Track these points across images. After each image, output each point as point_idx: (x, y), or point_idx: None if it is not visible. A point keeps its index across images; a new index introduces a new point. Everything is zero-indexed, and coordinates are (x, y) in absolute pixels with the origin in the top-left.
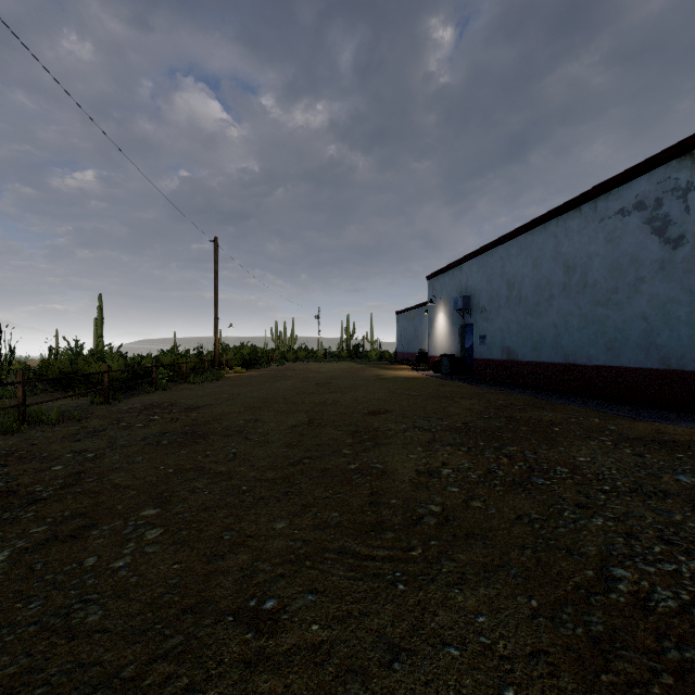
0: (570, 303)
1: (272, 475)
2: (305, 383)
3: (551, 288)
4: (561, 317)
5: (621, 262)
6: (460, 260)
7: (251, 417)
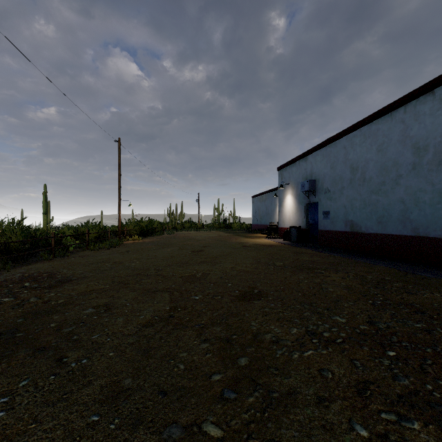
0: (421, 181)
1: None
2: (182, 251)
3: (398, 168)
4: (410, 194)
5: None
6: (306, 152)
7: (106, 301)
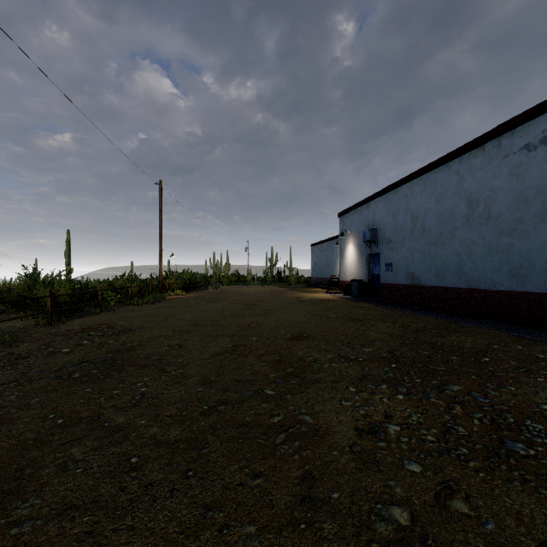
0: (473, 233)
1: (176, 433)
2: (234, 305)
3: (454, 220)
4: (464, 246)
5: (527, 194)
6: (368, 198)
7: (176, 342)
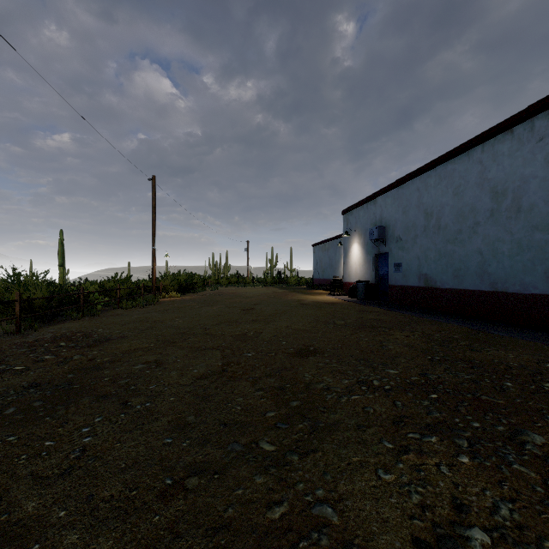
0: (499, 229)
1: (106, 546)
2: (230, 309)
3: (475, 215)
4: (488, 244)
5: None
6: (375, 194)
7: (155, 358)
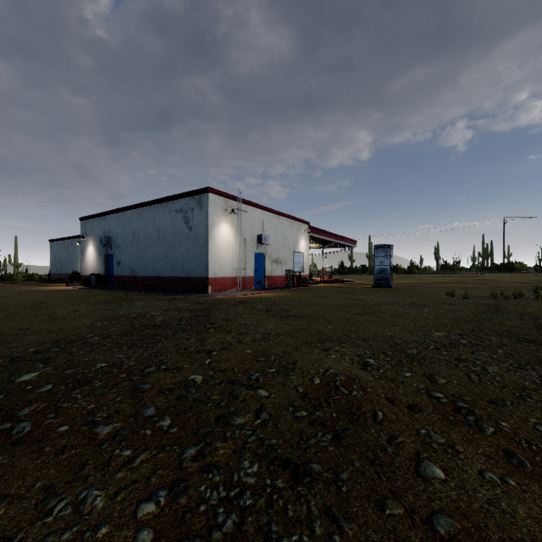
0: (160, 247)
1: None
2: None
3: (152, 239)
4: (156, 254)
5: (176, 232)
6: (105, 213)
7: None
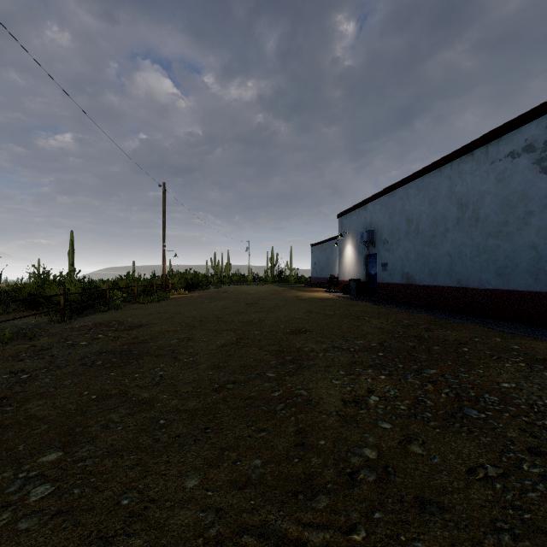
0: (463, 235)
1: (193, 404)
2: (236, 304)
3: (445, 222)
4: (455, 247)
5: (511, 198)
6: (366, 200)
7: (185, 336)
